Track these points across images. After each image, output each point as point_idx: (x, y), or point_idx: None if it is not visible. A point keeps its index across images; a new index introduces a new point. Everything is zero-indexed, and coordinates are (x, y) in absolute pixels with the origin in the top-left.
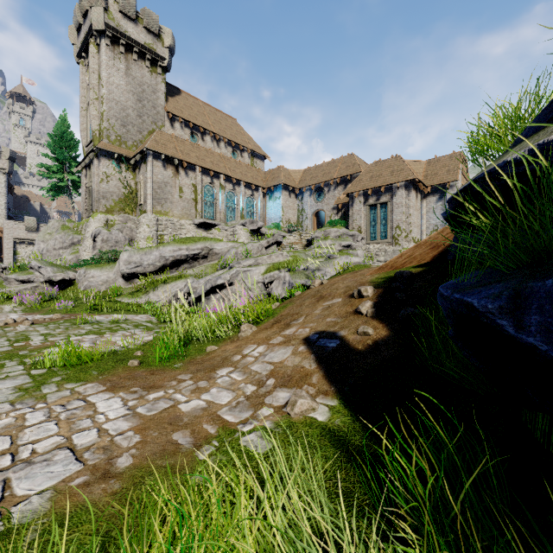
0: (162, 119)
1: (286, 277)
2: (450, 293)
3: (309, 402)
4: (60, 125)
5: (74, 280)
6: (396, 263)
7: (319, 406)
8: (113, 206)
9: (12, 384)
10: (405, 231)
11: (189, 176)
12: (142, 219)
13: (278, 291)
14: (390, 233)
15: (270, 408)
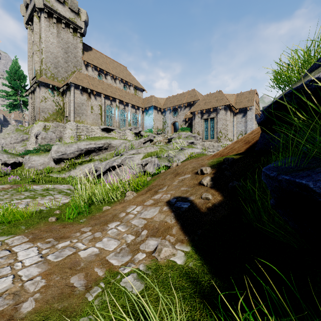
0: (80, 65)
1: (155, 161)
2: (276, 174)
3: (171, 249)
4: (14, 66)
5: (22, 163)
6: (223, 152)
7: (177, 252)
8: (49, 117)
9: None
10: (224, 134)
11: (97, 100)
12: (67, 125)
13: (151, 169)
14: (215, 135)
15: (143, 253)
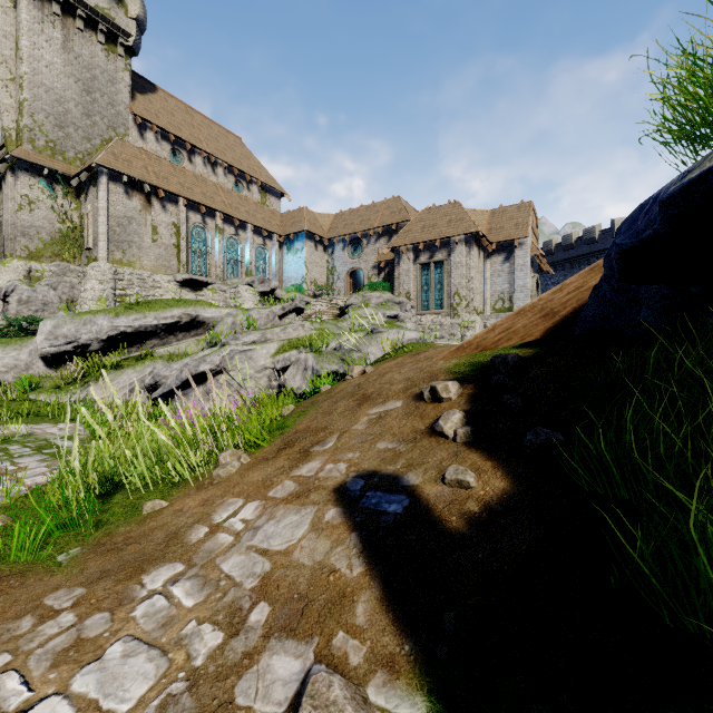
0: (126, 124)
1: (308, 361)
2: None
3: None
4: None
5: None
6: (484, 340)
7: None
8: (41, 250)
9: None
10: (466, 298)
11: (168, 211)
12: (89, 270)
13: (296, 382)
14: (446, 301)
15: None
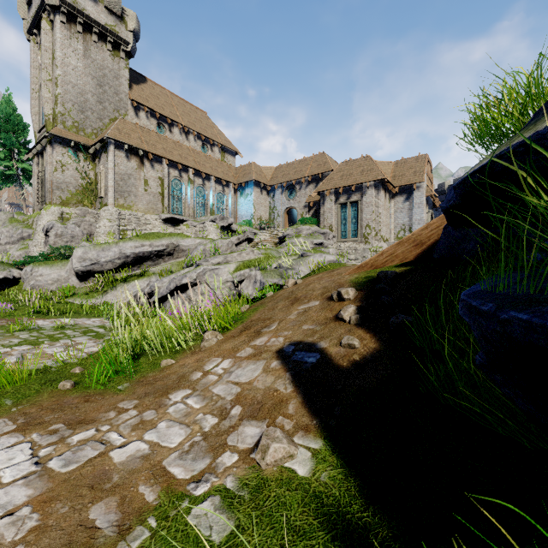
0: (126, 107)
1: (257, 276)
2: (494, 307)
3: (286, 447)
4: (7, 108)
5: (19, 279)
6: (376, 261)
7: (298, 450)
8: (69, 198)
9: None
10: (375, 229)
11: (155, 169)
12: (102, 212)
13: (249, 291)
14: (360, 232)
15: (233, 453)
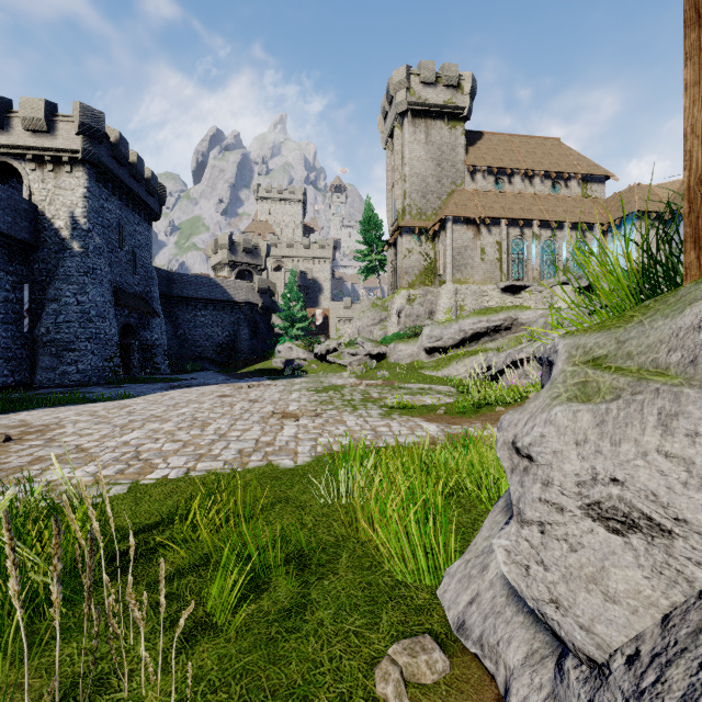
0: (462, 176)
1: None
2: None
3: None
4: (370, 211)
5: (386, 354)
6: None
7: None
8: (414, 281)
9: (376, 412)
10: None
11: (492, 233)
12: (441, 290)
13: None
14: None
15: None
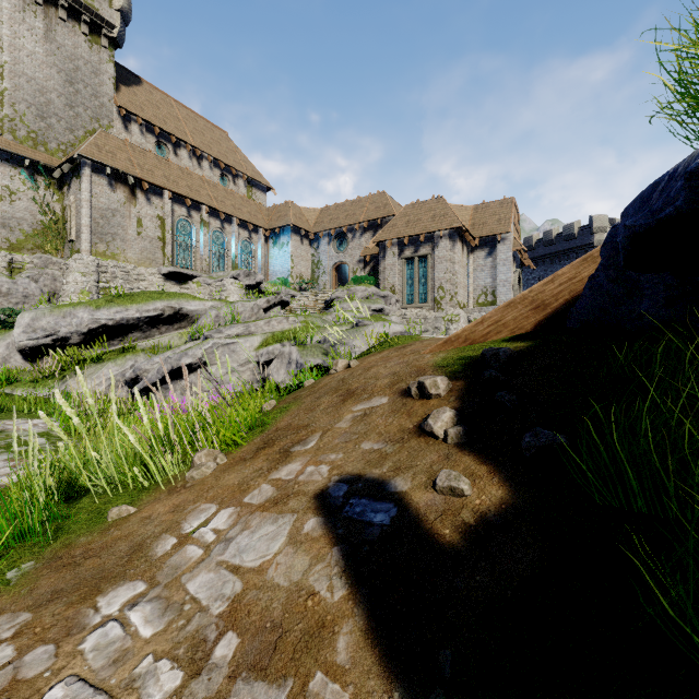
0: (110, 116)
1: (292, 354)
2: None
3: None
4: None
5: None
6: (473, 333)
7: None
8: (22, 241)
9: None
10: (450, 292)
11: (153, 204)
12: (71, 262)
13: (280, 376)
14: (431, 295)
15: None
